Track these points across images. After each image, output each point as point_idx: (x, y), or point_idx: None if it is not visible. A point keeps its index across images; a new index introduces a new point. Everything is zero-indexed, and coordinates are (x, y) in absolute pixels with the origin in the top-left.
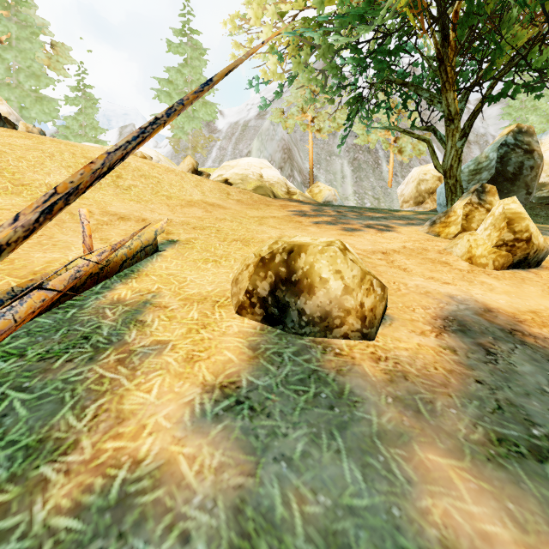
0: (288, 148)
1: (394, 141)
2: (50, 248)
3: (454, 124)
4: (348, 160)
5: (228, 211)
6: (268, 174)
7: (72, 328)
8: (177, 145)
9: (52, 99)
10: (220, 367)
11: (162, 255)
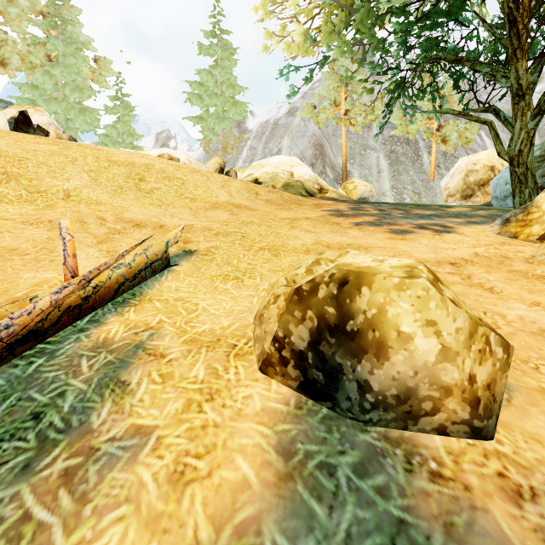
0: (320, 144)
1: (436, 129)
2: (45, 265)
3: (524, 101)
4: (385, 153)
5: (256, 213)
6: (299, 171)
7: (25, 396)
8: (208, 146)
9: (94, 109)
10: (227, 502)
11: (174, 270)
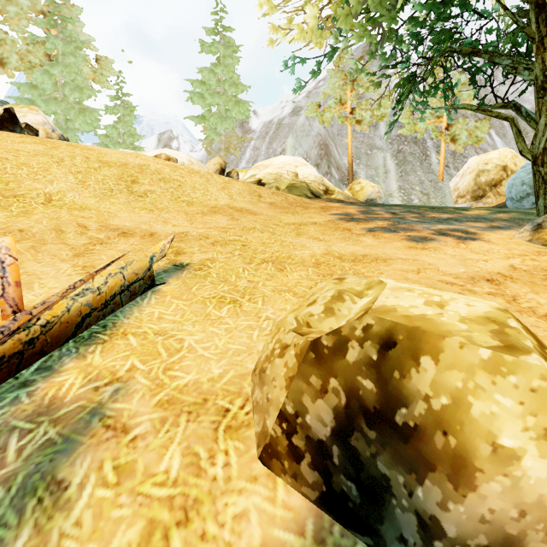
0: (325, 144)
1: (445, 128)
2: None
3: None
4: (392, 153)
5: (259, 217)
6: (303, 172)
7: None
8: (210, 147)
9: (94, 109)
10: None
11: (160, 291)
